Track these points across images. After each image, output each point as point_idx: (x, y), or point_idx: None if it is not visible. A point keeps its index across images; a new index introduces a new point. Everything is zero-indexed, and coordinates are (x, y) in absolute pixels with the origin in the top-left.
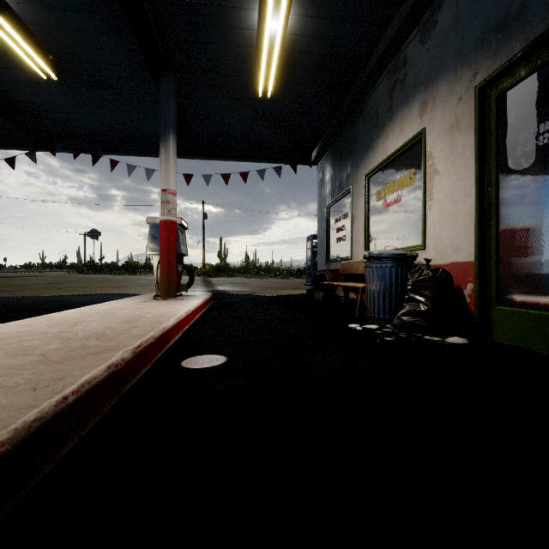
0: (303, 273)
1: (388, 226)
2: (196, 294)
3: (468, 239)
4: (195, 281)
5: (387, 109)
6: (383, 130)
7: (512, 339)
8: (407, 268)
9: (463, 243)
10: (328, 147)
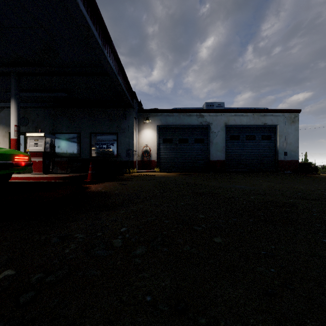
0: None
1: None
2: None
3: None
4: None
5: None
6: None
7: None
8: None
9: None
10: None
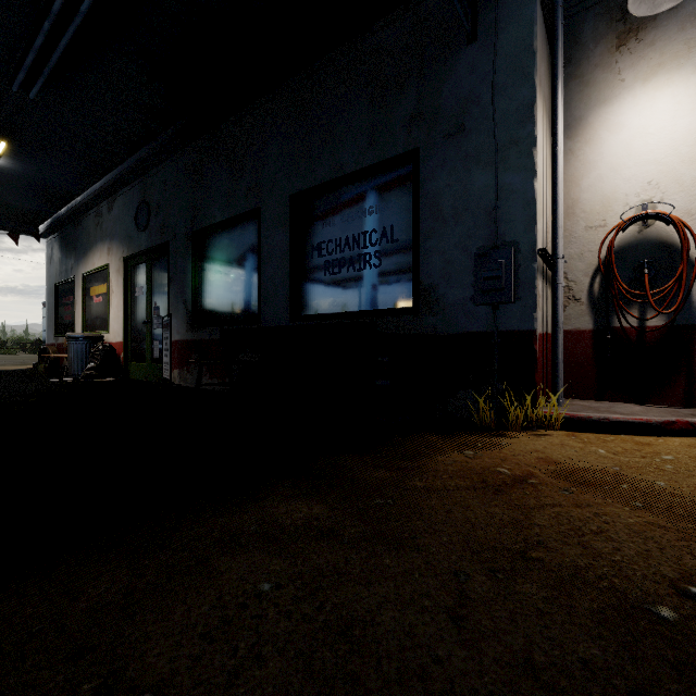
0: None
1: (96, 315)
2: None
3: (122, 331)
4: None
5: (95, 236)
6: (93, 248)
7: (134, 376)
8: (95, 344)
9: (121, 332)
10: (56, 231)
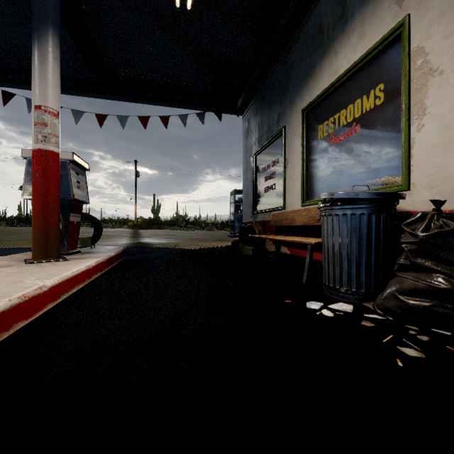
0: (226, 225)
1: (336, 165)
2: (100, 250)
3: None
4: (123, 233)
5: (336, 18)
6: (329, 48)
7: None
8: (392, 215)
9: None
10: (254, 92)
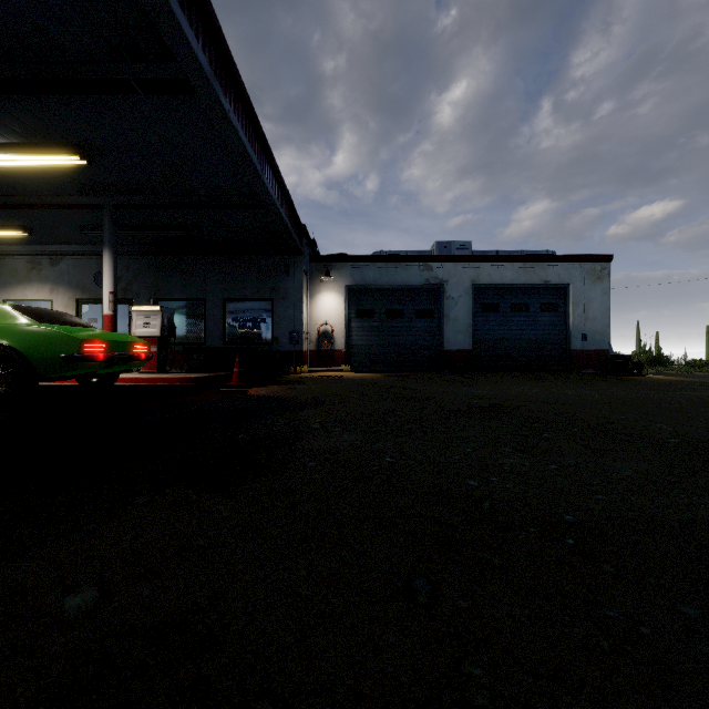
0: None
1: None
2: None
3: None
4: None
5: (26, 276)
6: (23, 284)
7: None
8: None
9: None
10: None
